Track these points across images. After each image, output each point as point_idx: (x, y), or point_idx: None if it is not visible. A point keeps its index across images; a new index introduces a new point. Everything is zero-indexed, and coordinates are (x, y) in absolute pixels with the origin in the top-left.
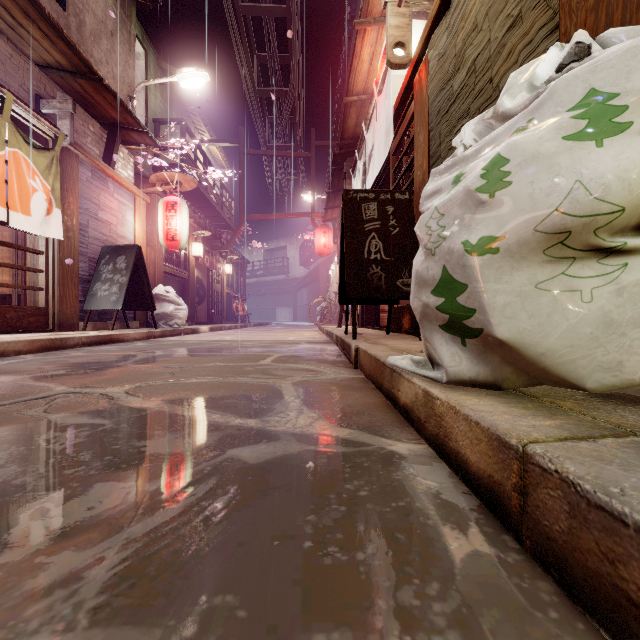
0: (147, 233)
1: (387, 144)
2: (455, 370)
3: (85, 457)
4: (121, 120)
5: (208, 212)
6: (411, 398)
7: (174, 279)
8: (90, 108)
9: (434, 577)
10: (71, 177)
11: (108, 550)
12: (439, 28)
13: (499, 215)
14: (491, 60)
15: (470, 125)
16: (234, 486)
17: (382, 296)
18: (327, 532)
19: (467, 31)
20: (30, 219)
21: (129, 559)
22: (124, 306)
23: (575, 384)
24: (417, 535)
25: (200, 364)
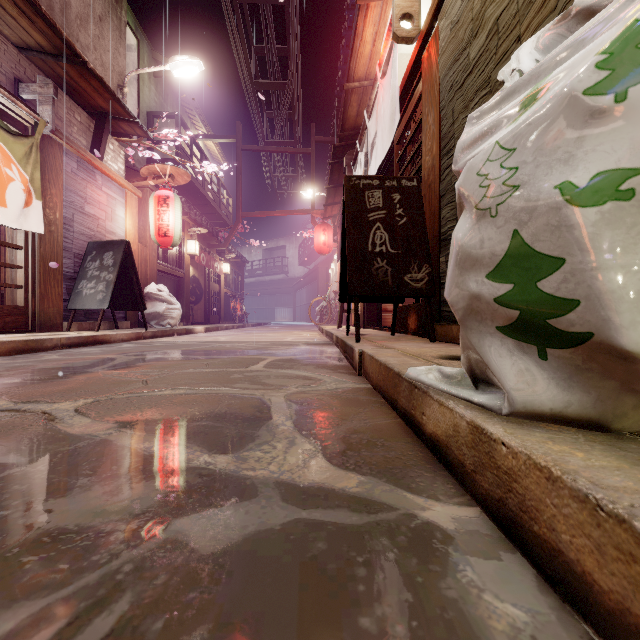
0: (139, 229)
1: (392, 129)
2: (526, 397)
3: None
4: (109, 109)
5: (205, 209)
6: (445, 429)
7: (168, 278)
8: (76, 96)
9: None
10: (54, 167)
11: None
12: None
13: (637, 129)
14: (519, 14)
15: (530, 42)
16: (157, 622)
17: (388, 293)
18: None
19: None
20: (5, 211)
21: None
22: (113, 305)
23: None
24: None
25: (182, 370)
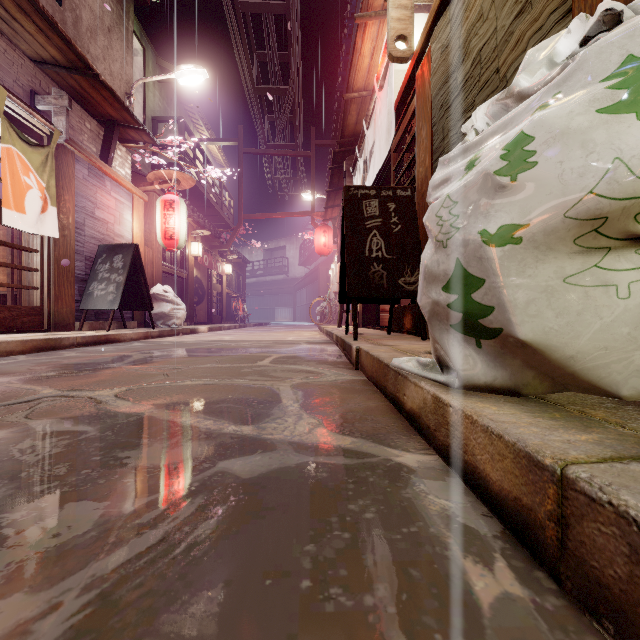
0: (145, 232)
1: (388, 140)
2: (469, 374)
3: (60, 470)
4: (118, 117)
5: (207, 211)
6: (418, 403)
7: (173, 279)
8: (87, 105)
9: (459, 631)
10: (67, 174)
11: (68, 592)
12: (442, 20)
13: (522, 200)
14: (498, 49)
15: (482, 108)
16: (223, 506)
17: (384, 295)
18: (328, 567)
19: (472, 21)
20: (24, 217)
21: (91, 605)
22: (121, 306)
23: (608, 391)
24: (434, 571)
25: (196, 365)
